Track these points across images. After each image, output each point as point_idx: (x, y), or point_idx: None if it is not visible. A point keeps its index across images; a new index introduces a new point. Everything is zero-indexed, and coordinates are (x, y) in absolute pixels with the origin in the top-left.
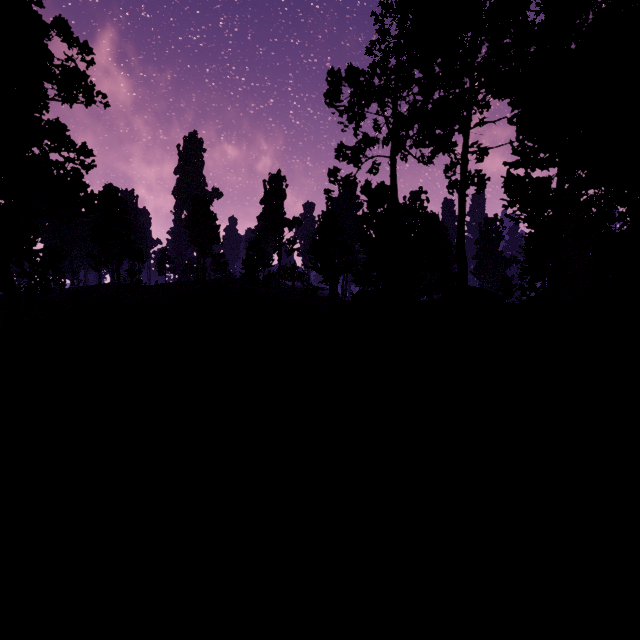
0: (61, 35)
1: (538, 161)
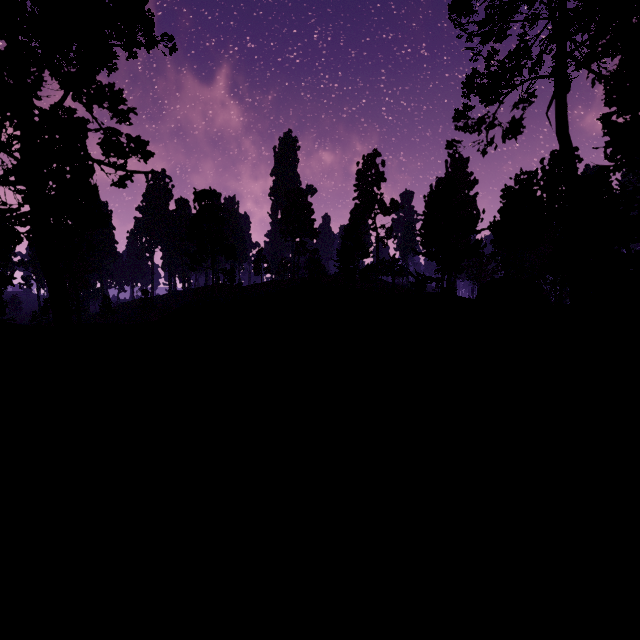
0: None
1: None
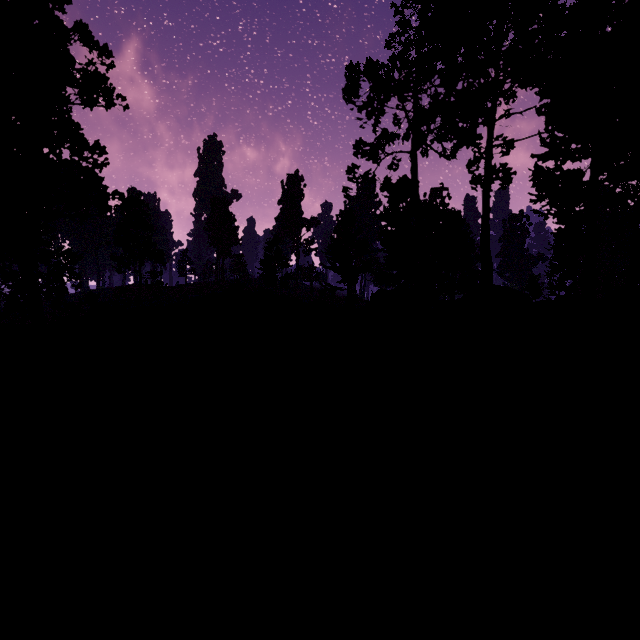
0: (82, 39)
1: (569, 152)
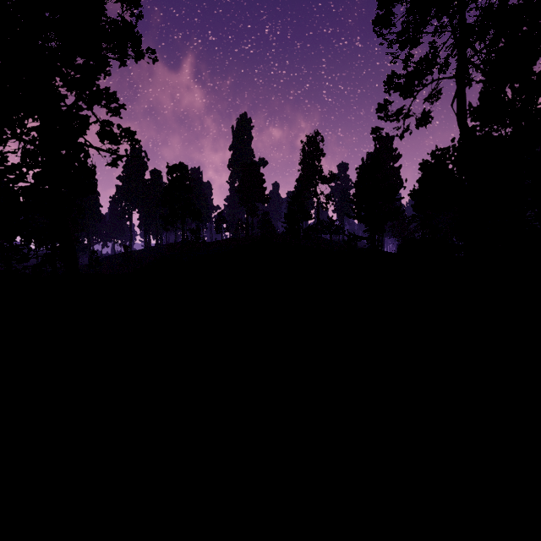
0: None
1: None
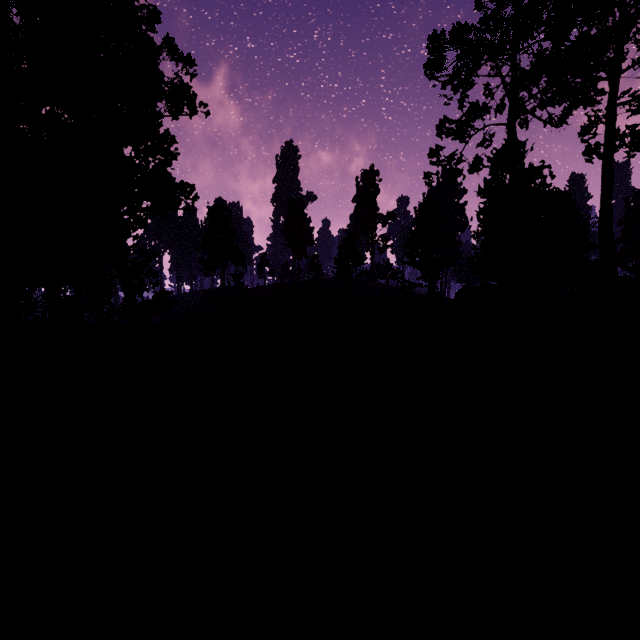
0: (168, 53)
1: None
